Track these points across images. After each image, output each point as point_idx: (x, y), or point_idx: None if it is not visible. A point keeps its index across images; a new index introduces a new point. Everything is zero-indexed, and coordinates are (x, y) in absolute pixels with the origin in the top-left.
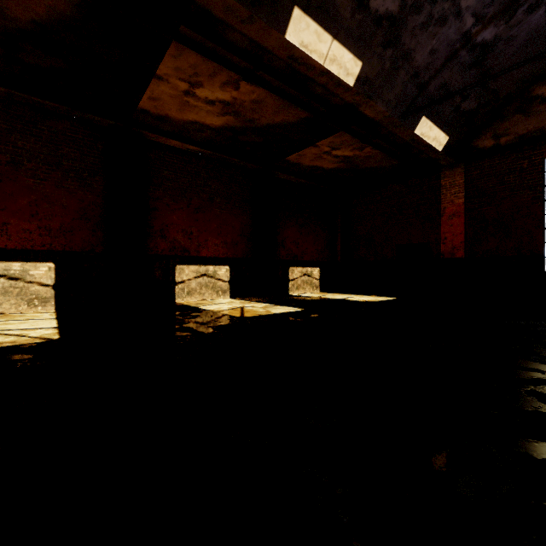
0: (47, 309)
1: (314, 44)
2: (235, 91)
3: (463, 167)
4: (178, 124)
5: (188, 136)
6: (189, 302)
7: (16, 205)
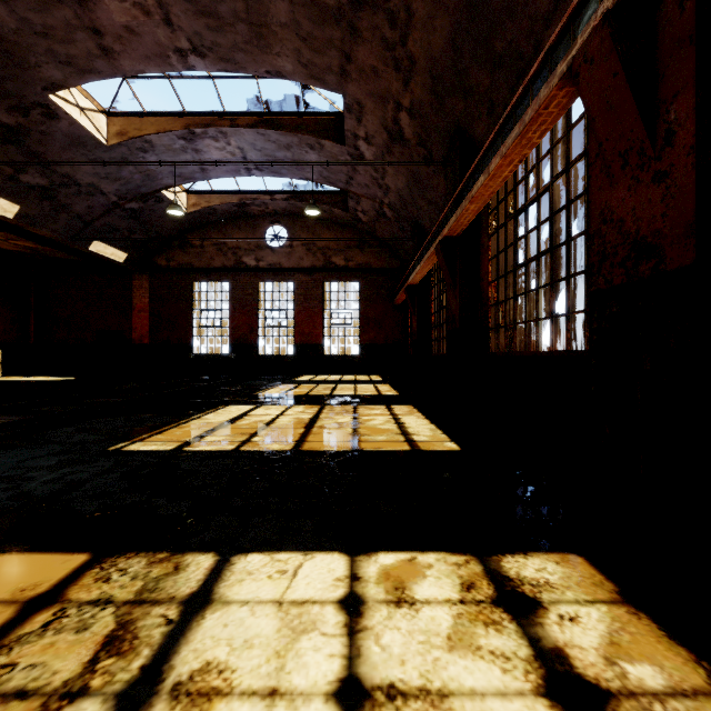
0: None
1: None
2: None
3: (148, 275)
4: None
5: None
6: None
7: None
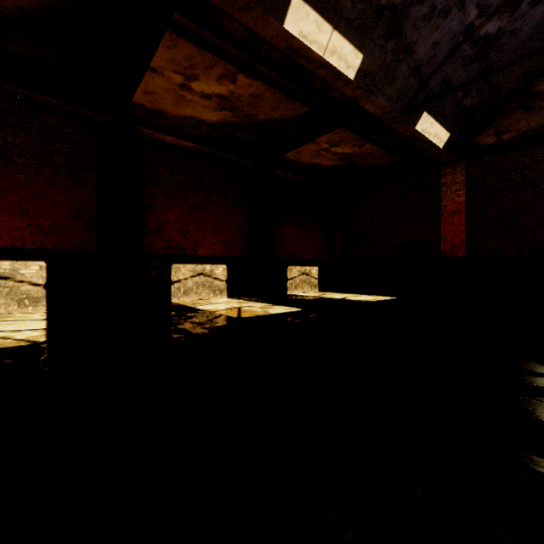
0: (38, 309)
1: (313, 35)
2: (232, 85)
3: (464, 165)
4: (174, 119)
5: (185, 132)
6: (186, 302)
7: (6, 201)
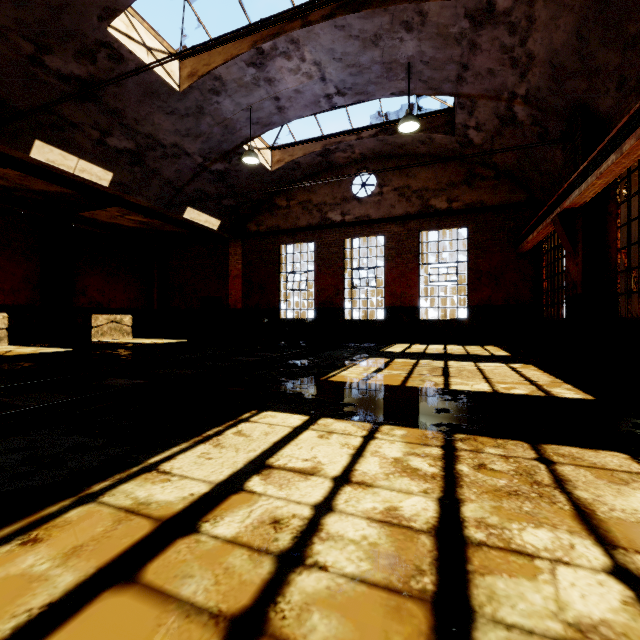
0: None
1: (61, 161)
2: None
3: (241, 242)
4: None
5: None
6: None
7: None
